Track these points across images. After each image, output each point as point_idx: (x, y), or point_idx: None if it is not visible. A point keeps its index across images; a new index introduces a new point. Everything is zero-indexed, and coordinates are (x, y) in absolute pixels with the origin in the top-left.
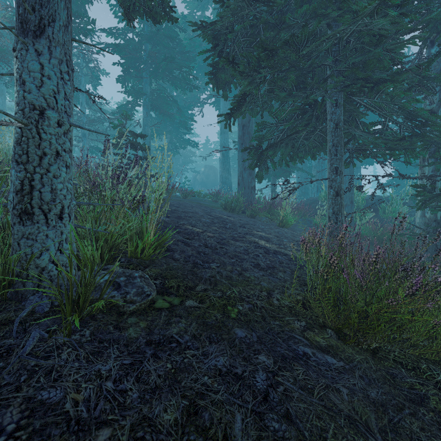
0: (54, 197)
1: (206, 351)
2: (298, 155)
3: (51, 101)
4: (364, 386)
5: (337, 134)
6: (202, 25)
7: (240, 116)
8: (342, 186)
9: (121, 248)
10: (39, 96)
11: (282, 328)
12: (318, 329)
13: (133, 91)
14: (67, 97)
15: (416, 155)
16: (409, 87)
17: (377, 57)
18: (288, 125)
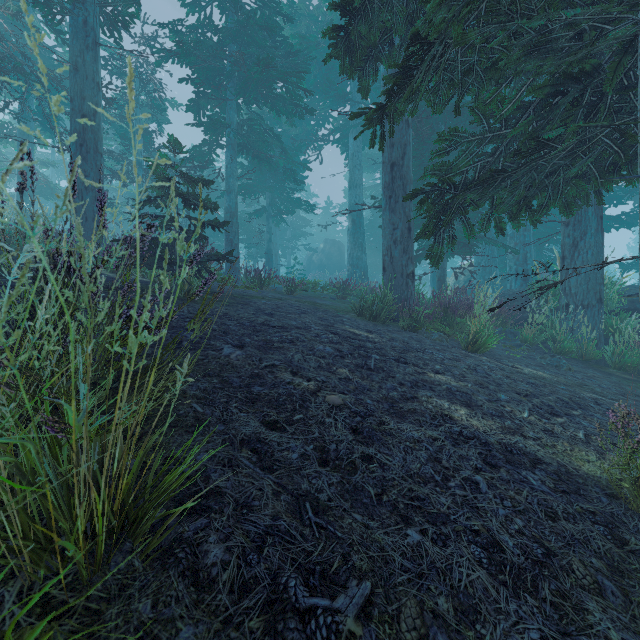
0: None
1: None
2: (527, 206)
3: None
4: None
5: None
6: None
7: (386, 148)
8: None
9: None
10: None
11: None
12: None
13: (210, 122)
14: None
15: None
16: None
17: None
18: (517, 131)
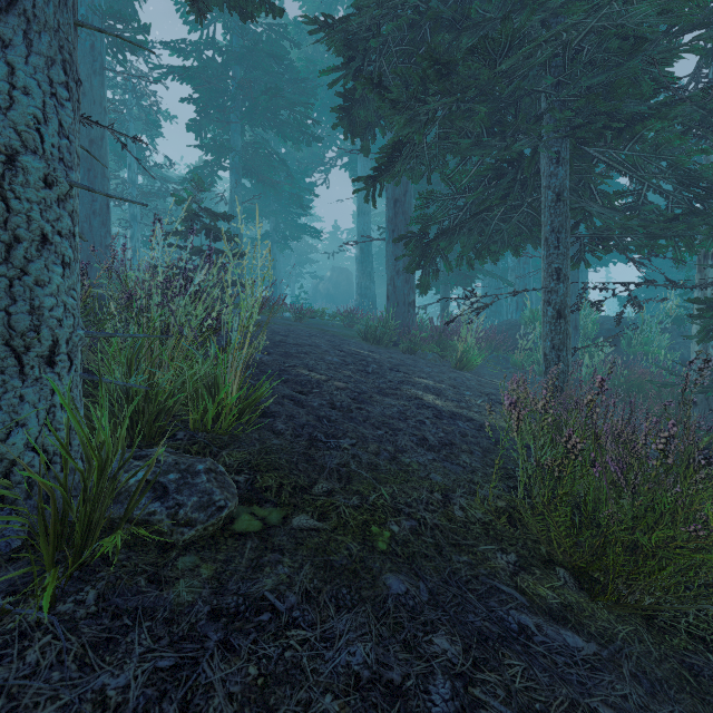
0: (37, 323)
1: (329, 631)
2: (489, 248)
3: (30, 138)
4: (645, 700)
5: (560, 212)
6: (325, 22)
7: (390, 185)
8: (568, 301)
9: (179, 413)
10: (6, 127)
11: (475, 569)
12: (541, 569)
13: (214, 145)
14: (66, 132)
15: (694, 248)
16: (684, 129)
17: (632, 76)
18: (473, 196)
